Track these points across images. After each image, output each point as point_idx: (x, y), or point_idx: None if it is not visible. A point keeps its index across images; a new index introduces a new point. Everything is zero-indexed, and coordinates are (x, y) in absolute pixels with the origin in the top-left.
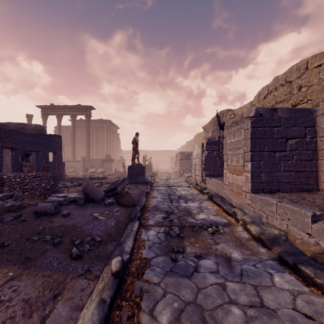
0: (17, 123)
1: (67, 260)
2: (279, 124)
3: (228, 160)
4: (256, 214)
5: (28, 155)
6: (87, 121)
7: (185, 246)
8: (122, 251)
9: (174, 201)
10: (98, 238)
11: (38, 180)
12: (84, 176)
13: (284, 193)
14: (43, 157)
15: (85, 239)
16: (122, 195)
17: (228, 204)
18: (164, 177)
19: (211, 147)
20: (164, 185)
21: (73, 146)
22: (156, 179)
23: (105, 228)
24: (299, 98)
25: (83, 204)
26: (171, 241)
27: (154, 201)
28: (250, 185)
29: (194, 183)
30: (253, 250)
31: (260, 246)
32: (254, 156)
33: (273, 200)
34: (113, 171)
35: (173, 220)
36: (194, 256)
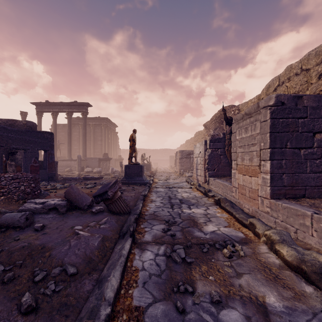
0: (6, 119)
1: (11, 318)
2: (305, 115)
3: (238, 159)
4: (279, 226)
5: (13, 153)
6: (84, 119)
7: (194, 280)
8: (100, 298)
9: (176, 206)
10: (71, 270)
11: (17, 183)
12: (78, 176)
13: (311, 199)
14: (32, 155)
15: (52, 271)
16: (113, 200)
17: (240, 211)
18: (164, 177)
19: (215, 144)
20: (163, 185)
21: (69, 144)
22: (155, 180)
23: (83, 251)
24: (320, 88)
25: (65, 212)
26: (175, 271)
27: (152, 206)
28: (269, 189)
29: (196, 183)
30: (294, 288)
31: (303, 282)
32: (274, 154)
33: (305, 210)
34: (110, 170)
35: (176, 234)
36: (209, 301)
